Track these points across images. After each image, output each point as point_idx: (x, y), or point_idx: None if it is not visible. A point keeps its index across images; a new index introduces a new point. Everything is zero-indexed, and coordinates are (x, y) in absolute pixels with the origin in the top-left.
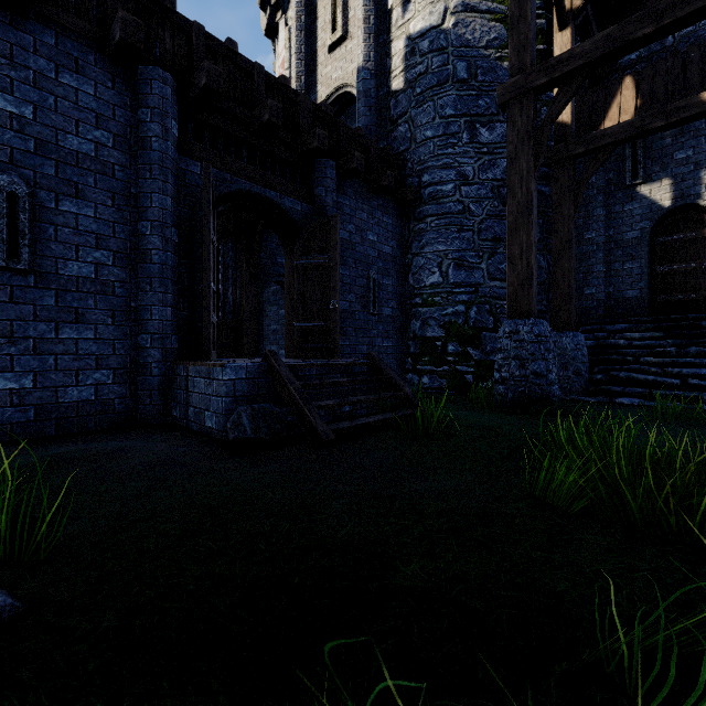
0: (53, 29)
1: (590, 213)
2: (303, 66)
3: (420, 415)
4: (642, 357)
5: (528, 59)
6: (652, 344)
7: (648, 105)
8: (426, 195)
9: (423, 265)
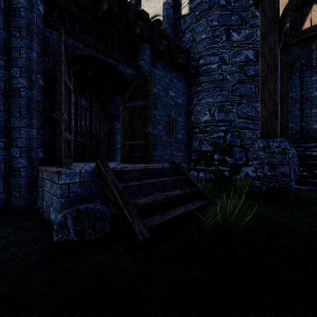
0: None
1: (291, 82)
2: None
3: (219, 212)
4: None
5: None
6: None
7: None
8: (201, 71)
9: (199, 110)
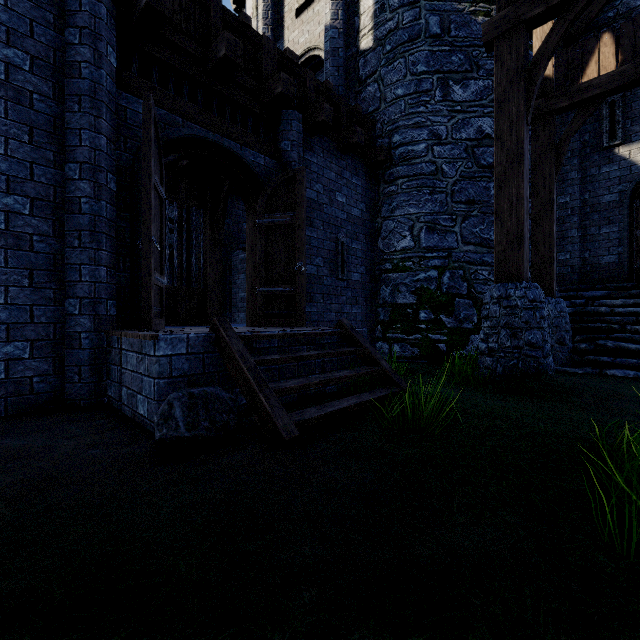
0: None
1: (564, 176)
2: (270, 32)
3: (409, 401)
4: (629, 325)
5: None
6: (637, 311)
7: (630, 60)
8: (396, 156)
9: (393, 229)
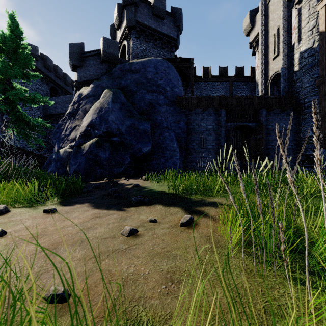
0: (207, 111)
1: None
2: (263, 67)
3: None
4: None
5: (324, 73)
6: None
7: None
8: (306, 106)
9: (305, 130)
